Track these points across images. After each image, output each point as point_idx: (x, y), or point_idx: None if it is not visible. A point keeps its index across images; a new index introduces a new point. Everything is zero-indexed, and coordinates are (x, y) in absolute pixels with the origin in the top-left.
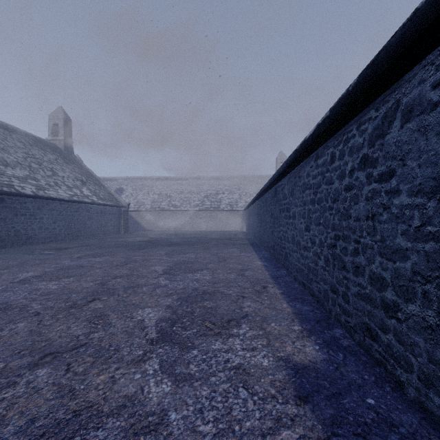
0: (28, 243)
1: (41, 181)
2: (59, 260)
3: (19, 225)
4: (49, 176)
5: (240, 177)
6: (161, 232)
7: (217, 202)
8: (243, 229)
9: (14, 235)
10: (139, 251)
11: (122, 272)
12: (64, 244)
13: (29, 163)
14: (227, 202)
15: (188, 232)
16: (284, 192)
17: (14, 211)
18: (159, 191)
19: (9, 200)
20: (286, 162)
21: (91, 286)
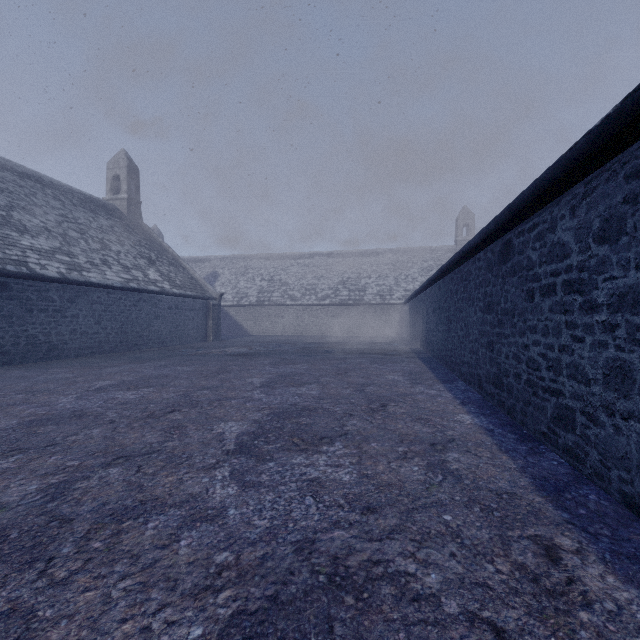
0: (52, 356)
1: (79, 257)
2: (58, 395)
3: (36, 327)
4: (95, 250)
5: (397, 250)
6: (271, 338)
7: (359, 291)
8: (401, 334)
9: (27, 343)
10: (218, 376)
11: (142, 440)
12: (107, 358)
13: (65, 230)
14: (376, 291)
15: (313, 339)
16: (555, 239)
17: (27, 304)
18: (269, 276)
19: (18, 286)
20: (595, 131)
21: (20, 499)
